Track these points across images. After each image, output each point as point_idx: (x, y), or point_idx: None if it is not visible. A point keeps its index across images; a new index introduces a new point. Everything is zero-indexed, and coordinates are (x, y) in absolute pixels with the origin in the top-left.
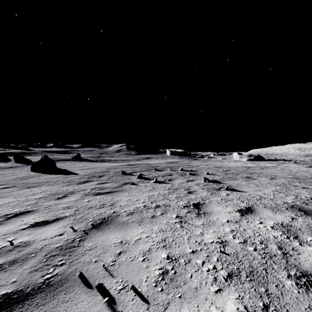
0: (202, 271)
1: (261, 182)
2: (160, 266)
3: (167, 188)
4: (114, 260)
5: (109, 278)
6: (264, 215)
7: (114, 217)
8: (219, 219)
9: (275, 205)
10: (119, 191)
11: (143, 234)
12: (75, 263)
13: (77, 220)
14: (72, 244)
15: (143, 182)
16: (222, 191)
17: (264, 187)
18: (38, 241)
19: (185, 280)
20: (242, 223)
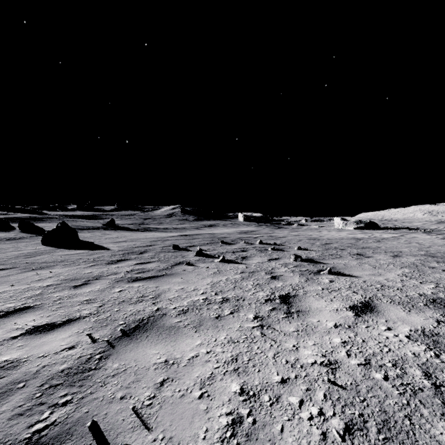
0: (299, 420)
1: (380, 262)
2: (229, 409)
3: (240, 271)
4: (153, 396)
5: (141, 431)
6: (393, 316)
7: (157, 318)
8: (322, 321)
9: (406, 299)
10: (168, 275)
11: (202, 348)
12: (87, 402)
13: (100, 322)
14: (87, 366)
15: (203, 261)
16: (322, 275)
17: (385, 270)
18: (33, 359)
19: (272, 438)
20: (359, 329)
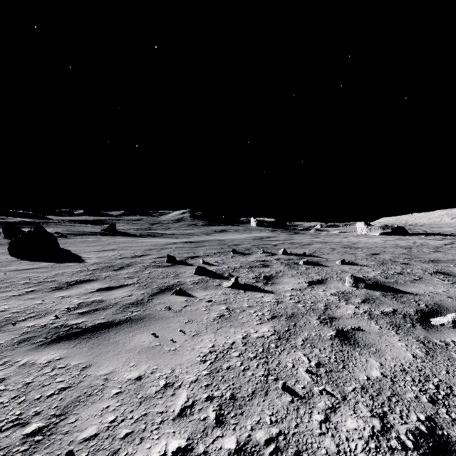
0: None
1: None
2: None
3: (269, 313)
4: None
5: None
6: None
7: None
8: None
9: None
10: (132, 322)
11: None
12: None
13: None
14: None
15: (205, 284)
16: (445, 332)
17: None
18: None
19: None
20: None
